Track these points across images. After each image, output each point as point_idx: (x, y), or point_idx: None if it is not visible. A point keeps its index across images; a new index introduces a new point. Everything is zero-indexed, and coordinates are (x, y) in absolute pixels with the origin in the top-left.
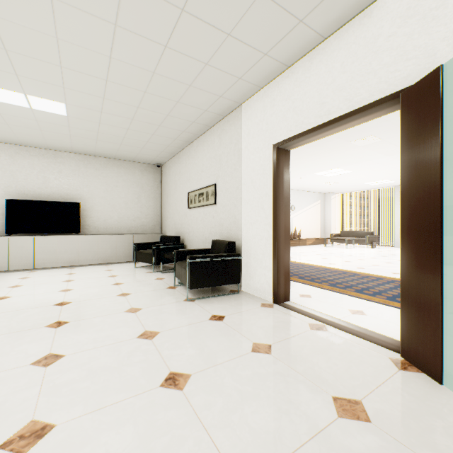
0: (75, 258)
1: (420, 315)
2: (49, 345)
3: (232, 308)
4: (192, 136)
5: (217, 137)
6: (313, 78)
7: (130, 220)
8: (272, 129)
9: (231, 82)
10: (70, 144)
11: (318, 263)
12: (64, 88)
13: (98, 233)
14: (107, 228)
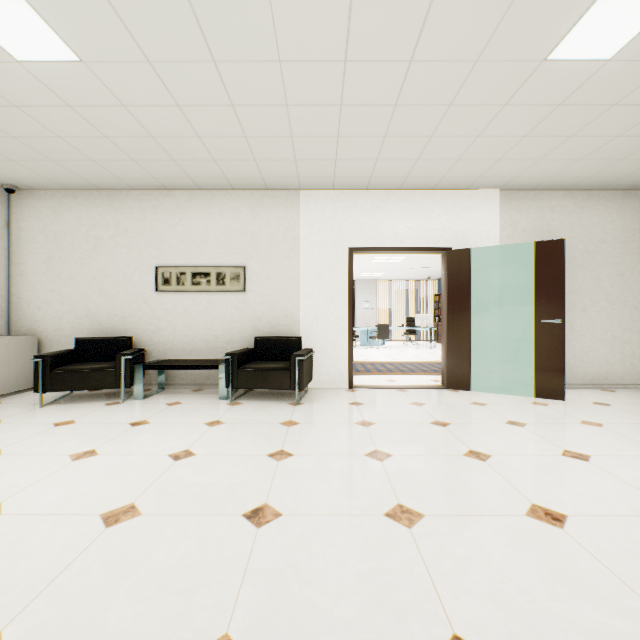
0: None
1: (459, 363)
2: (345, 456)
3: (342, 397)
4: (186, 185)
5: (248, 208)
6: (389, 210)
7: None
8: (346, 232)
9: (325, 176)
10: None
11: None
12: (148, 62)
13: None
14: None
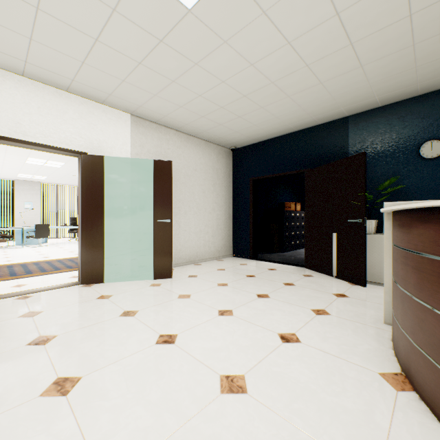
0: None
1: (94, 259)
2: None
3: None
4: None
5: None
6: (7, 94)
7: None
8: None
9: None
10: None
11: None
12: None
13: None
14: None
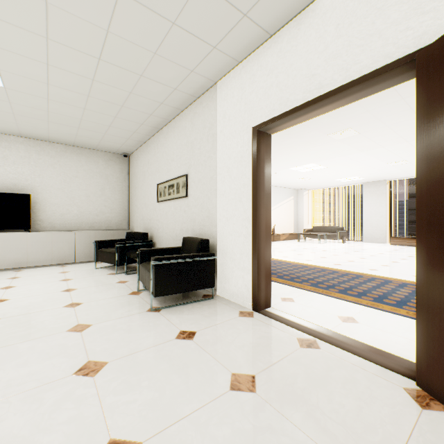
0: (23, 259)
1: None
2: None
3: (205, 319)
4: (161, 122)
5: (189, 122)
6: (300, 46)
7: (92, 215)
8: (251, 109)
9: (204, 52)
10: (16, 125)
11: (295, 260)
12: None
13: (53, 230)
14: (64, 224)
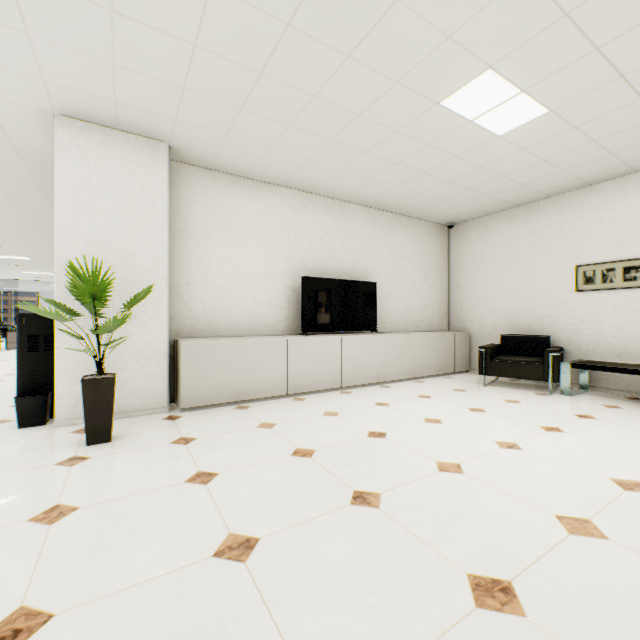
0: (382, 371)
1: None
2: None
3: None
4: (615, 174)
5: None
6: None
7: (416, 310)
8: None
9: None
10: (389, 188)
11: None
12: (619, 77)
13: (384, 331)
14: (393, 323)
